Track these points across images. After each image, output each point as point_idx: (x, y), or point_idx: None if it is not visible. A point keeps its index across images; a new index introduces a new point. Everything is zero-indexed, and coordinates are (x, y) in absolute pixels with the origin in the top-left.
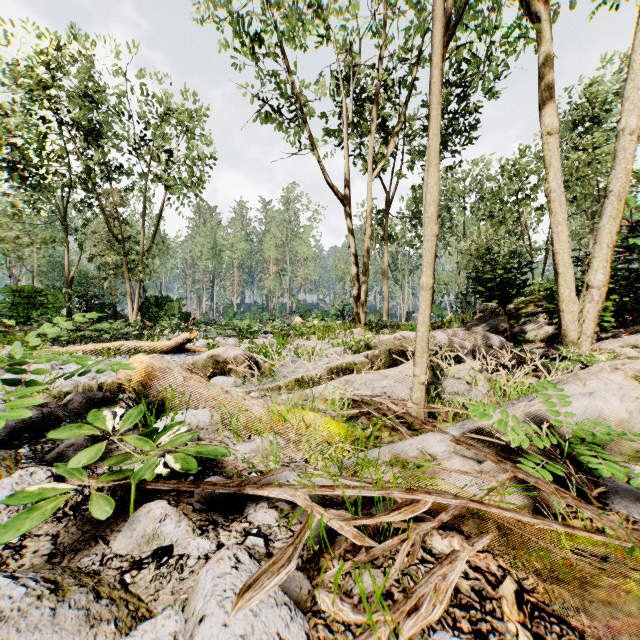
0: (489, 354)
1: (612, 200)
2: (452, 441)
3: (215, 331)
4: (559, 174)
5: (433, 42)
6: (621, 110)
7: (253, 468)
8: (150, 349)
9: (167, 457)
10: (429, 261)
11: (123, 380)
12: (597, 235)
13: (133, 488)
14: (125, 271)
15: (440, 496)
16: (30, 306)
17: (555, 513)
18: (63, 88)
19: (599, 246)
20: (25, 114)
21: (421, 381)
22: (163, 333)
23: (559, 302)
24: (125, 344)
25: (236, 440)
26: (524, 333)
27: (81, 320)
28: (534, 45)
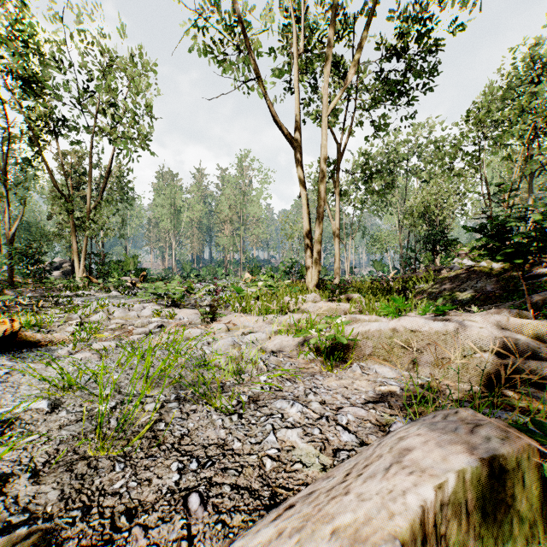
0: None
1: None
2: None
3: (142, 294)
4: None
5: None
6: None
7: None
8: None
9: None
10: None
11: None
12: None
13: None
14: (71, 227)
15: None
16: None
17: None
18: None
19: None
20: None
21: None
22: (97, 293)
23: None
24: None
25: None
26: None
27: None
28: None
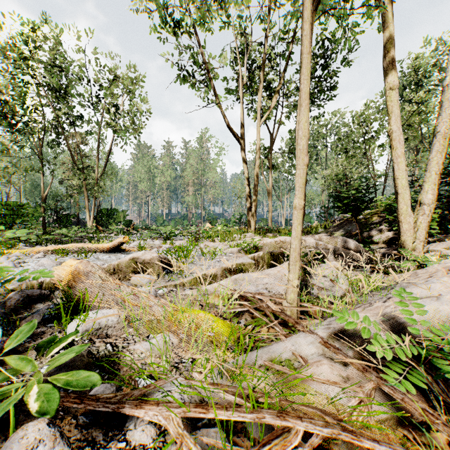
0: (346, 254)
1: (439, 138)
2: (321, 343)
3: (147, 234)
4: (398, 119)
5: (304, 0)
6: (446, 71)
7: (145, 370)
8: (95, 249)
9: (34, 388)
10: (301, 186)
11: (58, 280)
12: (427, 165)
13: (13, 409)
14: (84, 191)
15: (311, 422)
16: (15, 216)
17: (417, 422)
18: (39, 60)
19: (429, 173)
20: (11, 78)
21: (294, 288)
22: (110, 235)
23: (398, 215)
24: (76, 245)
25: (137, 338)
26: (371, 237)
27: (9, 235)
28: (377, 27)
